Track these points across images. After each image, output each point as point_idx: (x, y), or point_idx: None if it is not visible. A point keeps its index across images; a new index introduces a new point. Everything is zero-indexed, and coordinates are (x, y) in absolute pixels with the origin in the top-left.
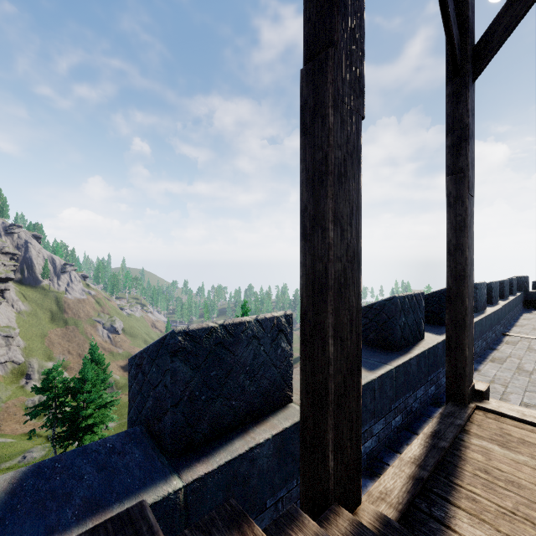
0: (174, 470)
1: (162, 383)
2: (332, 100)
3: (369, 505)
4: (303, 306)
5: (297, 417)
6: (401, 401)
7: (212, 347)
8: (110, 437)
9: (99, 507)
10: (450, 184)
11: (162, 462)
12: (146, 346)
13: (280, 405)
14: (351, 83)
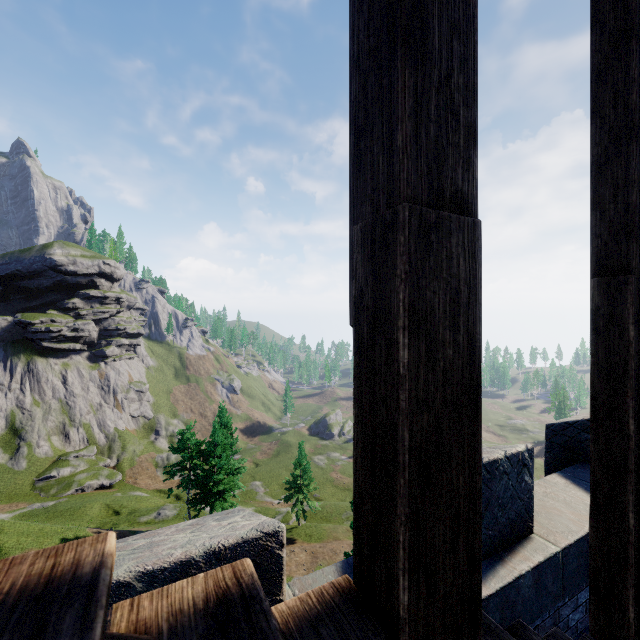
0: None
1: None
2: (632, 318)
3: None
4: (595, 476)
5: (547, 552)
6: None
7: None
8: None
9: None
10: None
11: None
12: None
13: (524, 536)
14: None
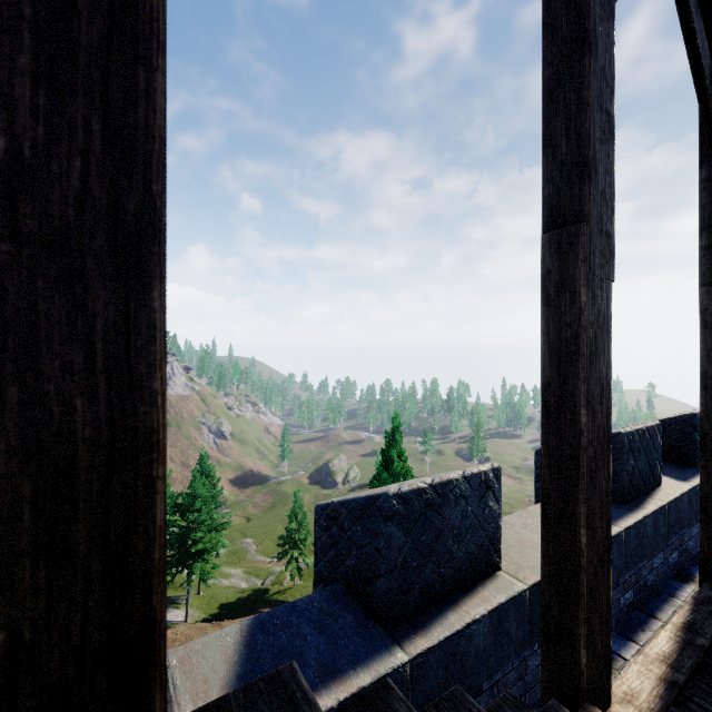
0: (394, 640)
1: (371, 545)
2: (583, 279)
3: (622, 708)
4: (545, 487)
5: (512, 590)
6: (632, 573)
7: (422, 509)
8: (313, 595)
9: (335, 672)
10: (707, 298)
11: (378, 630)
12: (340, 498)
13: (488, 573)
14: (601, 250)
